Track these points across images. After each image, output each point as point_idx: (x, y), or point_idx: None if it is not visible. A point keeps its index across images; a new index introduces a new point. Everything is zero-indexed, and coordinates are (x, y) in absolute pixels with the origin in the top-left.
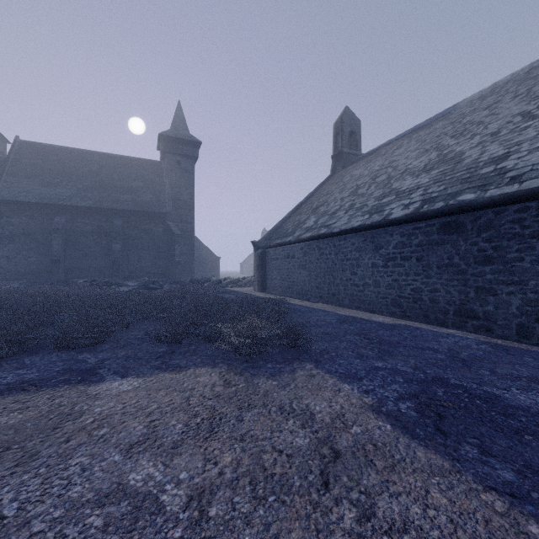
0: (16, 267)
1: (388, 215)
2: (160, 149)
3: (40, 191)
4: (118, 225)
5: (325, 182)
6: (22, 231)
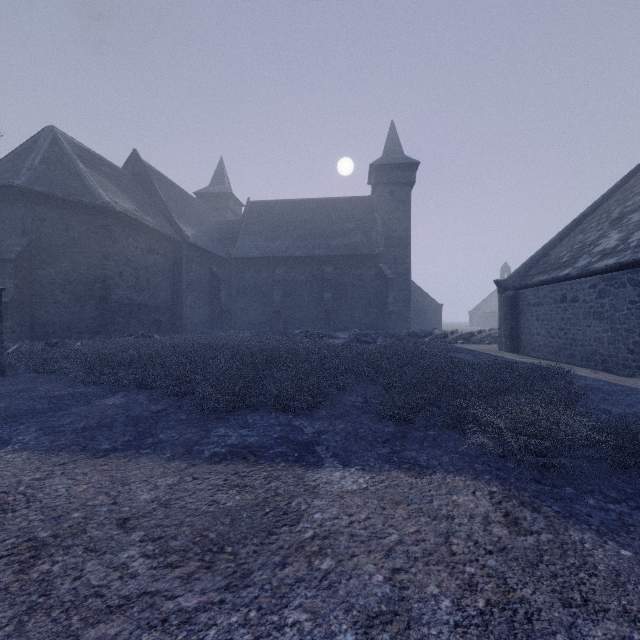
0: (248, 318)
1: None
2: (371, 182)
3: (265, 246)
4: (329, 272)
5: (634, 173)
6: (252, 284)
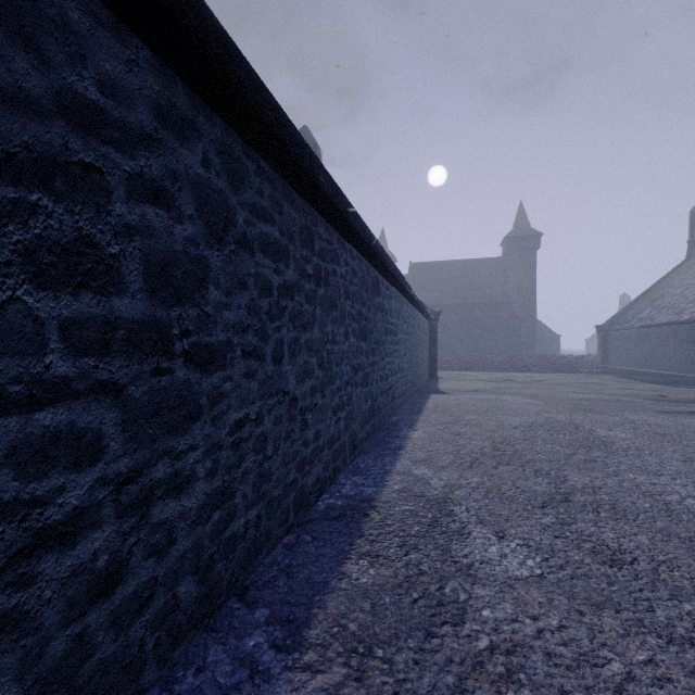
0: None
1: (680, 318)
2: (504, 247)
3: (428, 297)
4: (476, 315)
5: (676, 268)
6: None
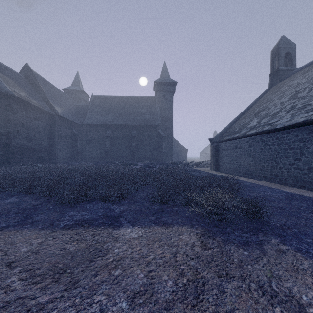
0: (92, 155)
1: None
2: (154, 90)
3: (101, 119)
4: (134, 133)
5: (264, 94)
6: (94, 138)
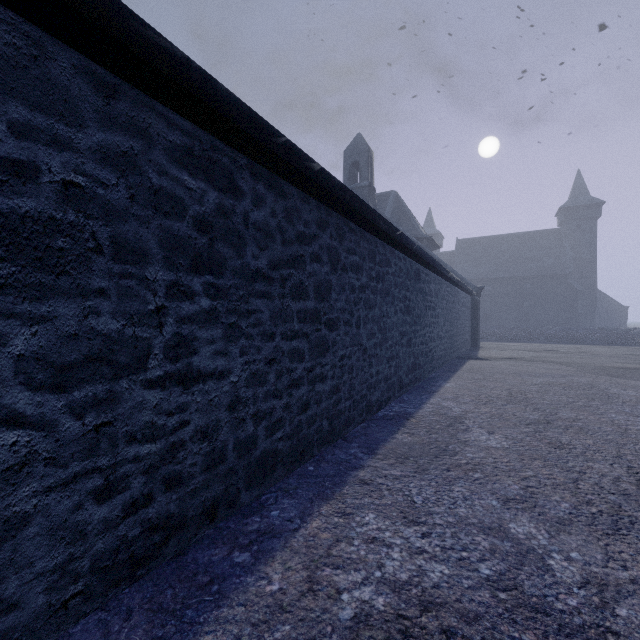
0: None
1: None
2: (558, 218)
3: (475, 271)
4: (527, 287)
5: None
6: None
